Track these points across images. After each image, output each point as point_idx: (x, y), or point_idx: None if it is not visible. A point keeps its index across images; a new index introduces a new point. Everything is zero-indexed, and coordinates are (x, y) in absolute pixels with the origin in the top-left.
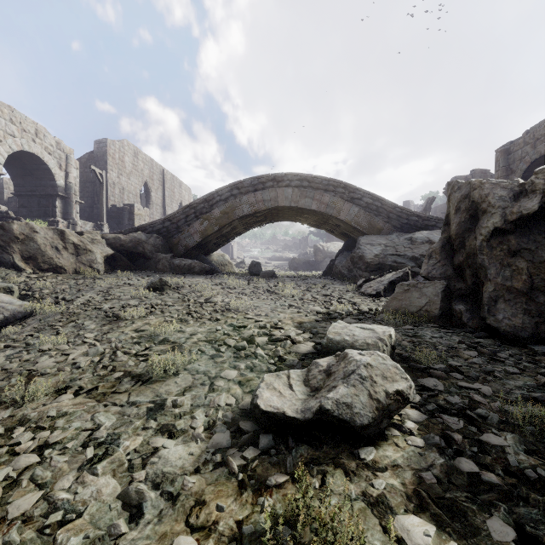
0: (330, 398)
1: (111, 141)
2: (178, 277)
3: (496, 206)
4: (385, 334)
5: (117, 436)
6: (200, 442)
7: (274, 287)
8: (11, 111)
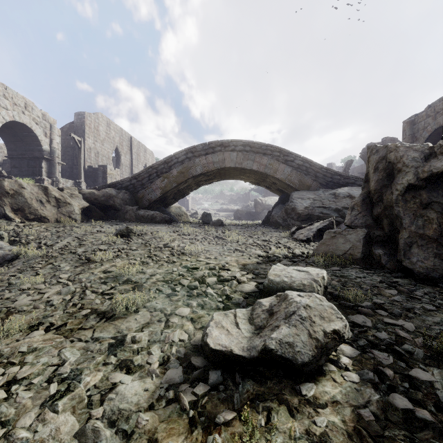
0: (274, 338)
1: (87, 114)
2: (142, 225)
3: (410, 166)
4: (318, 276)
5: (79, 371)
6: (155, 377)
7: (222, 234)
8: (4, 88)
